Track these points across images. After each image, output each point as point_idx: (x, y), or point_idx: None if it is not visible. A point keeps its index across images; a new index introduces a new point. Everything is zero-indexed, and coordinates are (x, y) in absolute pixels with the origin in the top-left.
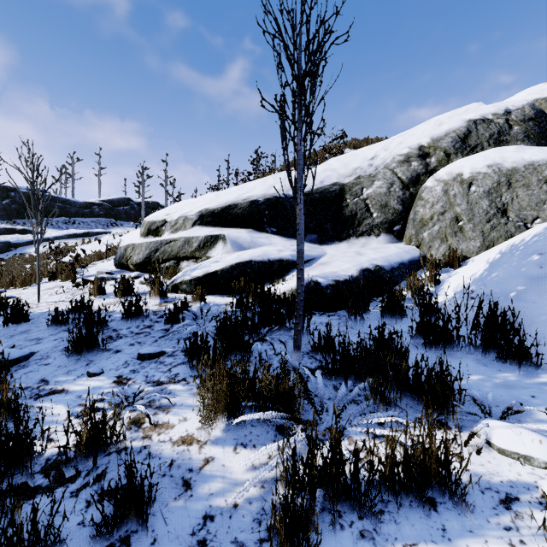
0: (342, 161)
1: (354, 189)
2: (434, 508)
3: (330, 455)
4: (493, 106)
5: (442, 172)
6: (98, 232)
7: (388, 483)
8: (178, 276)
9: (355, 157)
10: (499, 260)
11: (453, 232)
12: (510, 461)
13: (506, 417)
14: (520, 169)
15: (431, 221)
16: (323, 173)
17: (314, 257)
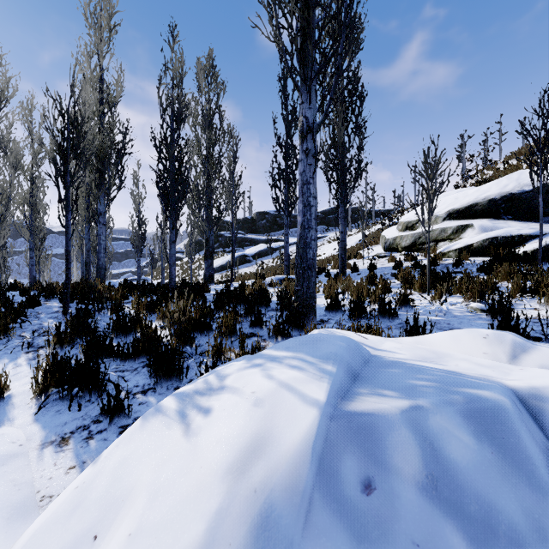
0: None
1: None
2: None
3: None
4: None
5: None
6: (319, 237)
7: None
8: (442, 249)
9: None
10: None
11: None
12: None
13: None
14: None
15: None
16: None
17: (548, 232)
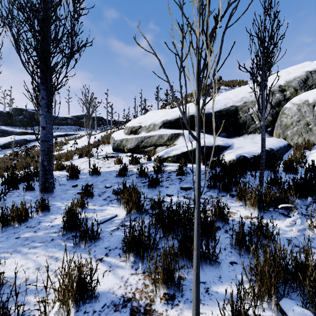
0: (233, 94)
1: (243, 108)
2: None
3: None
4: None
5: (295, 99)
6: (72, 134)
7: None
8: (162, 154)
9: (241, 91)
10: None
11: (306, 131)
12: None
13: None
14: None
15: (291, 125)
16: (224, 100)
17: (230, 144)
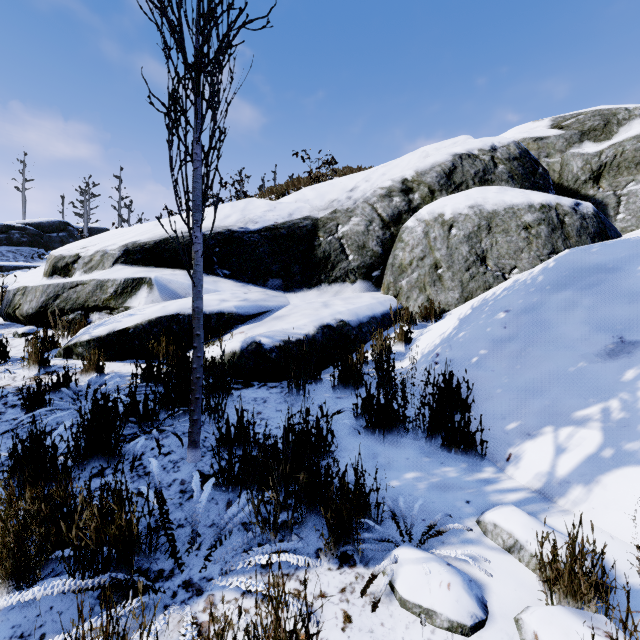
0: (317, 191)
1: (328, 225)
2: None
3: None
4: (480, 141)
5: (424, 210)
6: (17, 266)
7: None
8: (77, 334)
9: (333, 187)
10: (469, 316)
11: (432, 281)
12: (410, 618)
13: (425, 541)
14: (500, 212)
15: (410, 267)
16: (294, 203)
17: (270, 309)
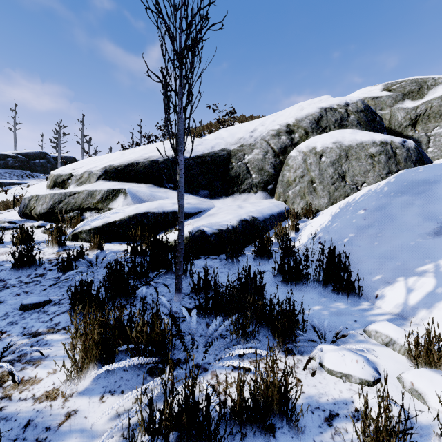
0: (229, 132)
1: (238, 154)
2: (273, 434)
3: (184, 399)
4: (338, 99)
5: (302, 145)
6: (12, 183)
7: (236, 416)
8: (79, 226)
9: (240, 129)
10: (339, 213)
11: (309, 192)
12: (336, 379)
13: (335, 341)
14: (354, 146)
15: (294, 183)
16: (214, 140)
17: (204, 209)
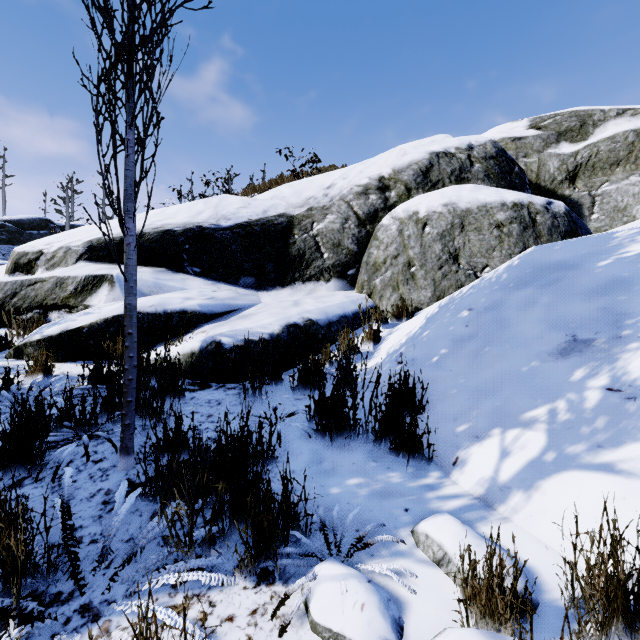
0: (294, 188)
1: (304, 222)
2: None
3: None
4: (458, 139)
5: (399, 208)
6: None
7: None
8: (30, 334)
9: (311, 184)
10: (435, 315)
11: (405, 280)
12: None
13: (352, 554)
14: (473, 211)
15: (384, 266)
16: (269, 200)
17: (238, 307)
